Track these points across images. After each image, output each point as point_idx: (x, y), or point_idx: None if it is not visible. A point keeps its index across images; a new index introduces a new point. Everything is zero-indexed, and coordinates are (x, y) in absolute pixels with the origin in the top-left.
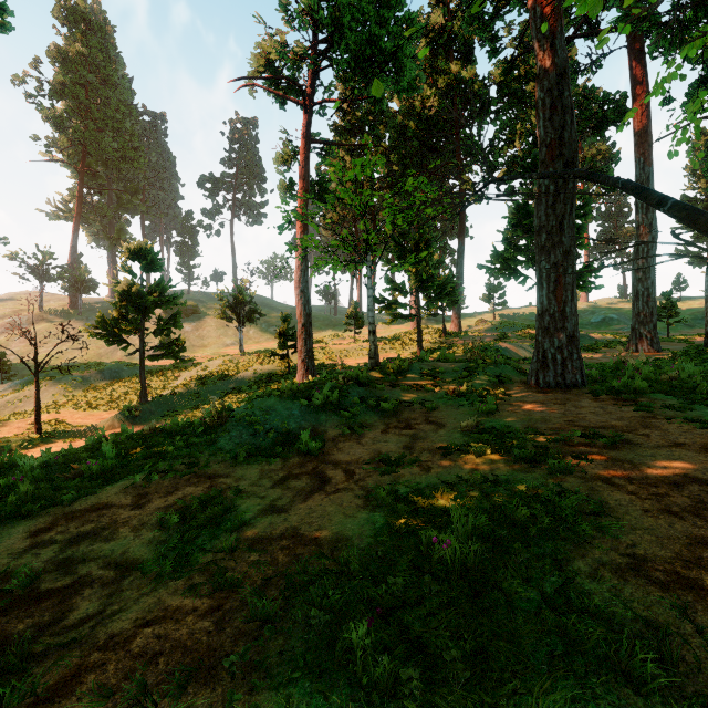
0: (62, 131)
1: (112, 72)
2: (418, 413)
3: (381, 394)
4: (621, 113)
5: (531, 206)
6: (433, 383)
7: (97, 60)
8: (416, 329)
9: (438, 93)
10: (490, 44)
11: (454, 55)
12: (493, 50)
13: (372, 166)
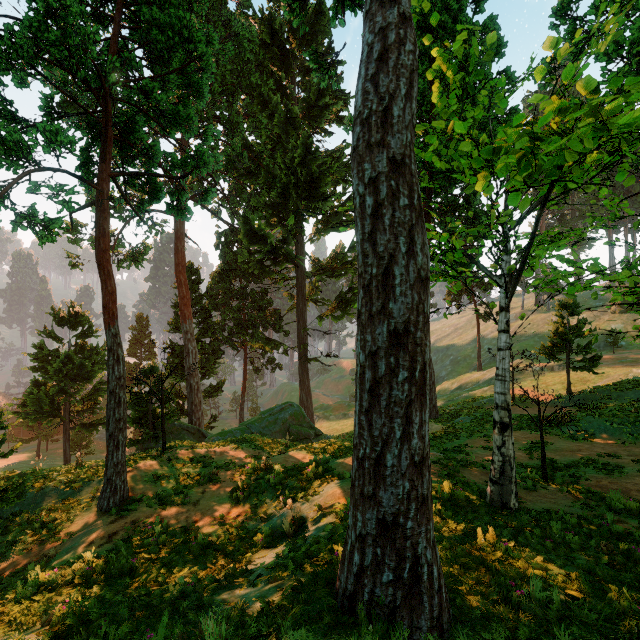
0: None
1: None
2: None
3: None
4: None
5: None
6: None
7: None
8: None
9: None
10: None
11: None
12: None
13: None
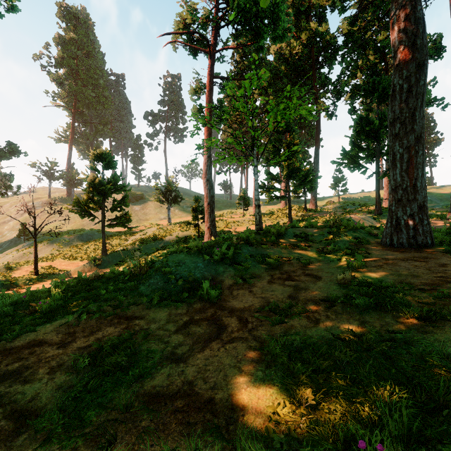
0: (62, 87)
1: (91, 49)
2: (296, 266)
3: (265, 251)
4: (437, 49)
5: (371, 116)
6: (304, 243)
7: (83, 42)
8: (285, 207)
9: (301, 45)
10: (340, 4)
11: (312, 19)
12: (343, 8)
13: (255, 97)
